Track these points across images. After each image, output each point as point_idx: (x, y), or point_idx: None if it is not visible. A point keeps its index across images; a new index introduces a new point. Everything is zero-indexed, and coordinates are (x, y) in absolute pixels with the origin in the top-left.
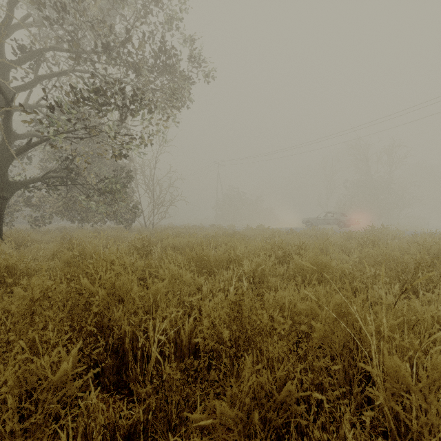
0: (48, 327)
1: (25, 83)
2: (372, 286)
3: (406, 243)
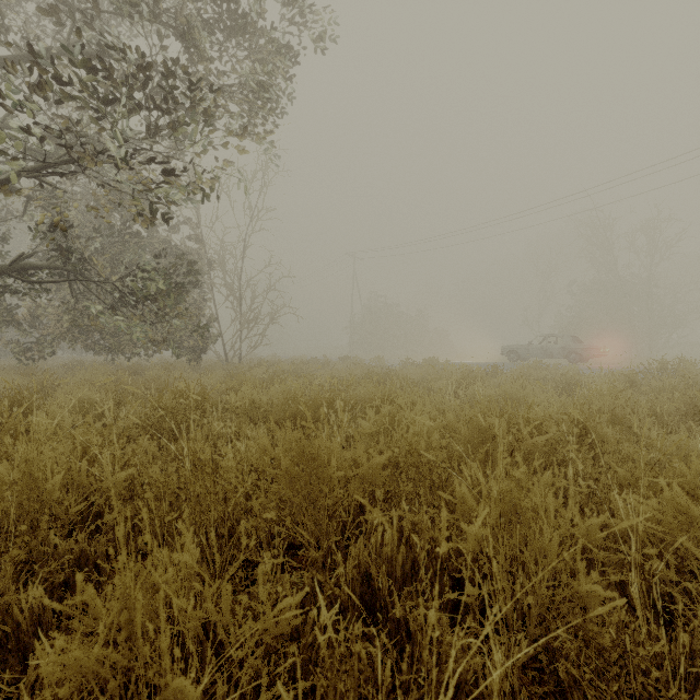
0: None
1: None
2: None
3: None
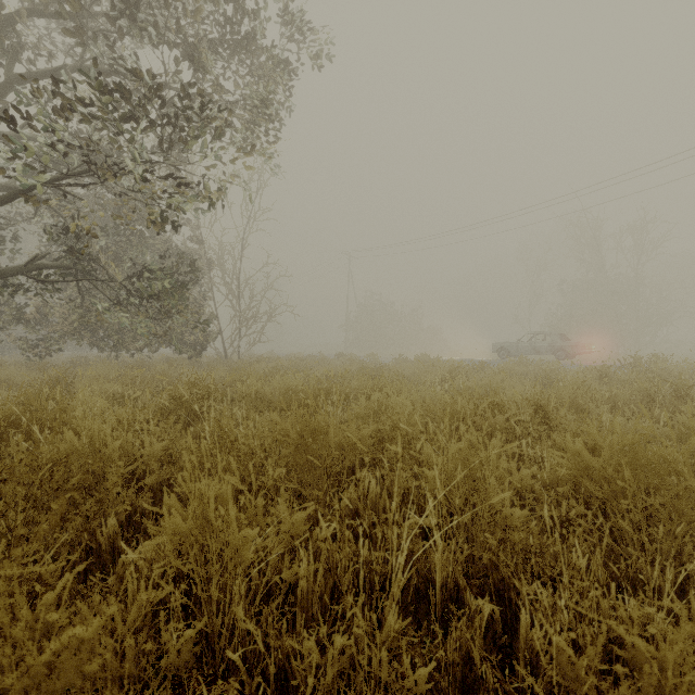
0: None
1: None
2: None
3: None
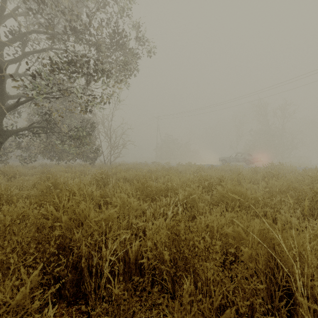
0: (16, 250)
1: (15, 57)
2: (279, 211)
3: (300, 176)
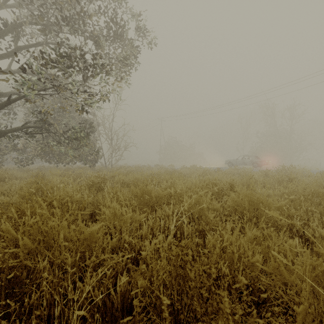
0: None
1: (7, 52)
2: (307, 223)
3: (319, 180)
